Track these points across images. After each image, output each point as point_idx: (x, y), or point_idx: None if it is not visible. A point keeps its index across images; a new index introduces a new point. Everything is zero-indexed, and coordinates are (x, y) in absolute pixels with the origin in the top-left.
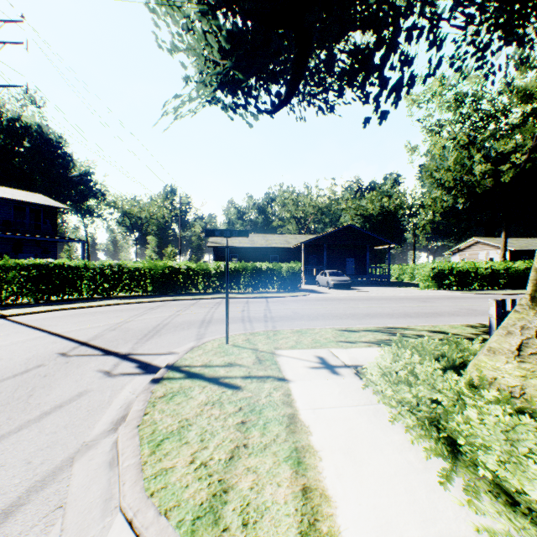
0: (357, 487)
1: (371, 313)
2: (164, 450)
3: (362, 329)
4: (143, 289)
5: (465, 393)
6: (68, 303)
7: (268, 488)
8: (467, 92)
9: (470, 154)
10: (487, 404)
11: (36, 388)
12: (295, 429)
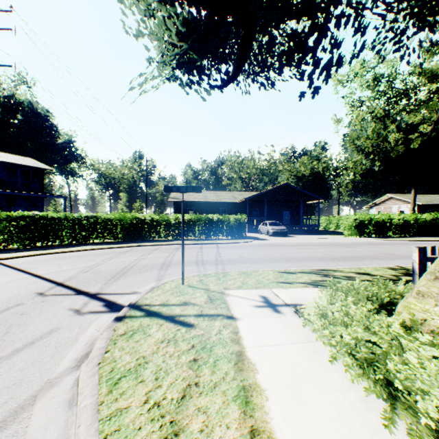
0: (303, 429)
1: (305, 257)
2: (121, 389)
3: (299, 271)
4: (115, 236)
5: (399, 334)
6: (51, 248)
7: (218, 431)
8: (383, 74)
9: (385, 125)
10: (421, 345)
11: (12, 326)
12: (243, 366)
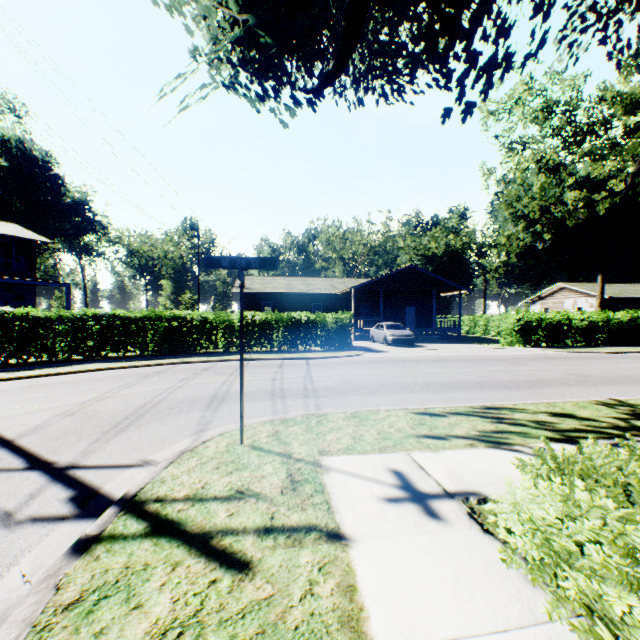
0: None
1: (451, 382)
2: None
3: (450, 411)
4: (142, 347)
5: None
6: (30, 368)
7: None
8: (559, 100)
9: (561, 178)
10: None
11: None
12: None
